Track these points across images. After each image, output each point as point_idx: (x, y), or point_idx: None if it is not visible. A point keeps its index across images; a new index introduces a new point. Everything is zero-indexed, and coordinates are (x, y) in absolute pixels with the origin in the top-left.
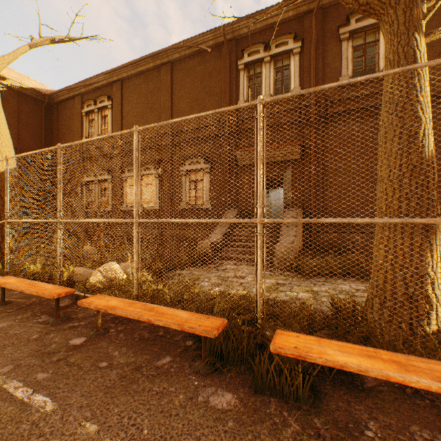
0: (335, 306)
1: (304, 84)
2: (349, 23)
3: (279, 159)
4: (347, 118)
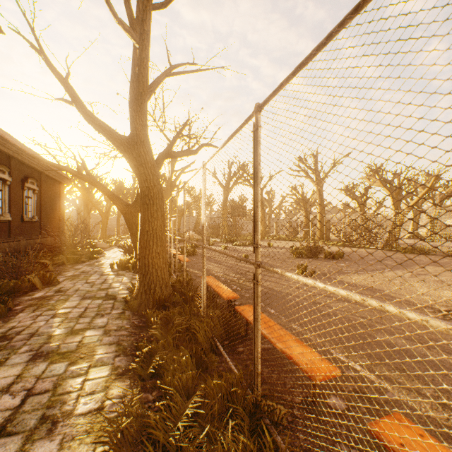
0: (163, 299)
1: None
2: None
3: None
4: None
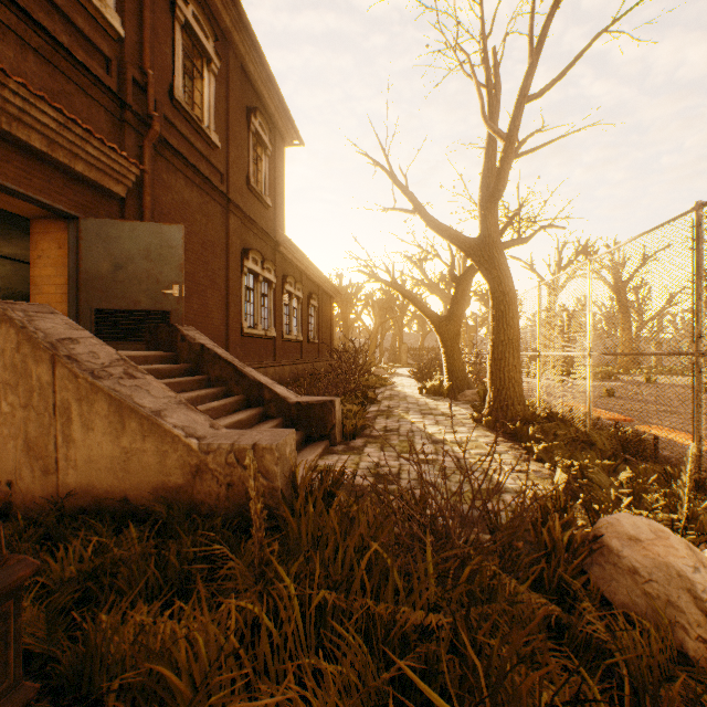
0: (526, 416)
1: (128, 21)
2: (189, 4)
3: (82, 168)
4: (181, 168)
